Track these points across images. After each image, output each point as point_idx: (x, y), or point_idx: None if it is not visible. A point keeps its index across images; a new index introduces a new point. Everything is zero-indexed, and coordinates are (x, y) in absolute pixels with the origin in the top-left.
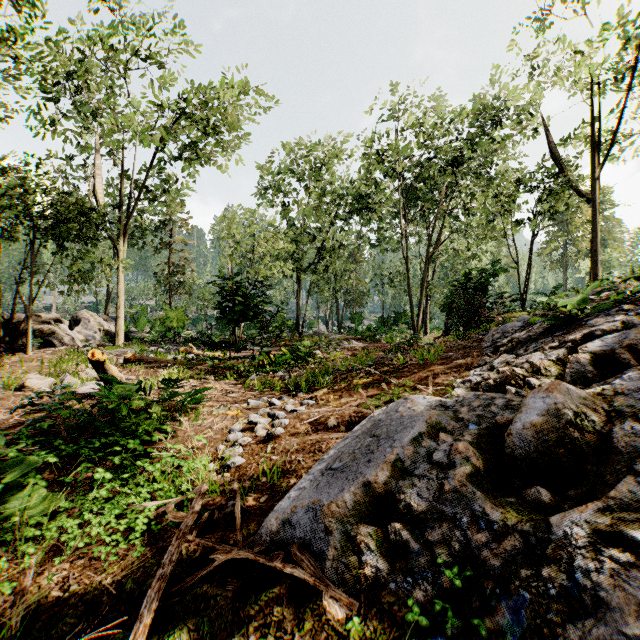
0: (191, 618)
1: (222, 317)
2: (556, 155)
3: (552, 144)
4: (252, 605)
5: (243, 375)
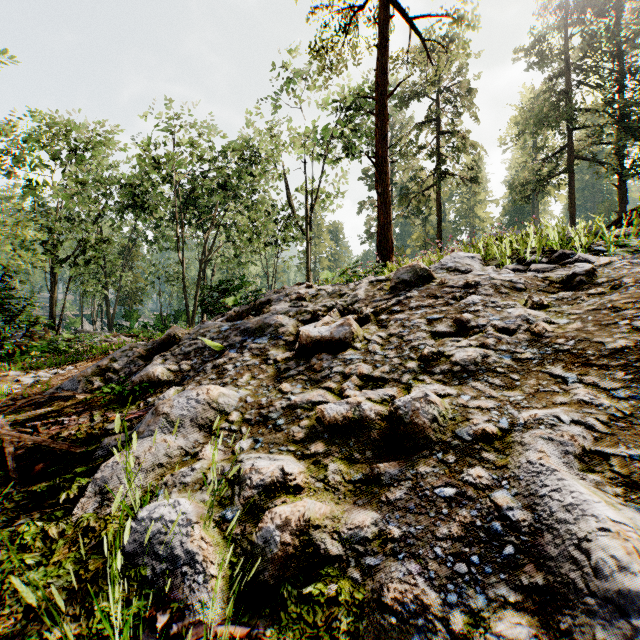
0: (14, 414)
1: None
2: (291, 200)
3: (289, 192)
4: (45, 406)
5: None
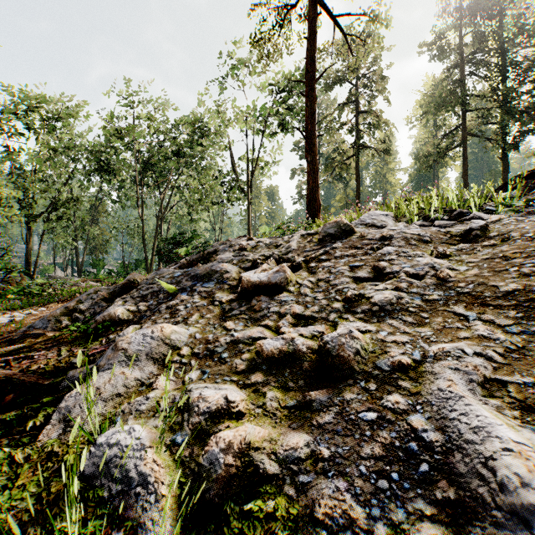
0: None
1: None
2: (234, 167)
3: (233, 159)
4: (18, 343)
5: None
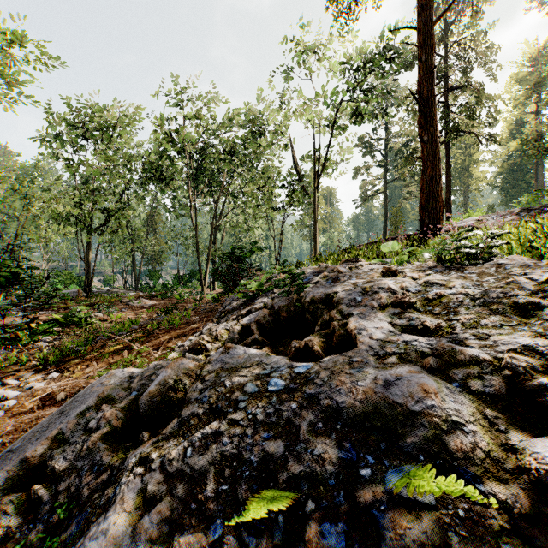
0: None
1: None
2: (296, 166)
3: (295, 158)
4: None
5: None
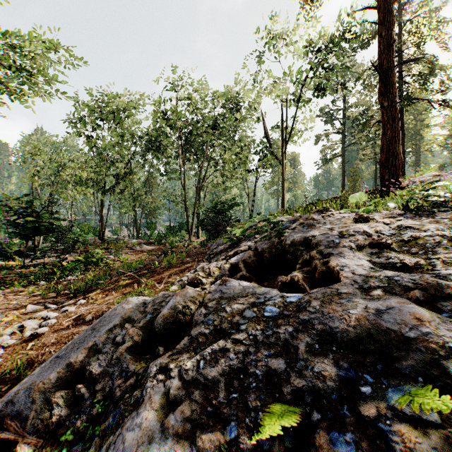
0: None
1: (15, 232)
2: (267, 135)
3: (265, 128)
4: None
5: (33, 282)
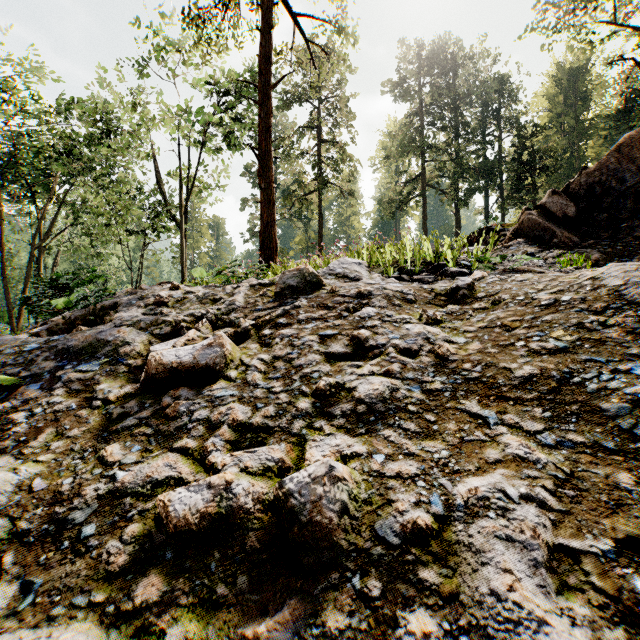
0: None
1: None
2: (162, 185)
3: (159, 175)
4: None
5: None
